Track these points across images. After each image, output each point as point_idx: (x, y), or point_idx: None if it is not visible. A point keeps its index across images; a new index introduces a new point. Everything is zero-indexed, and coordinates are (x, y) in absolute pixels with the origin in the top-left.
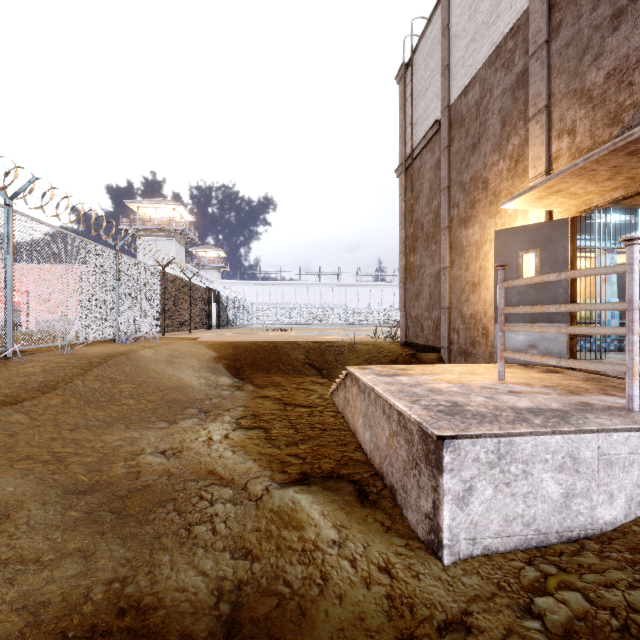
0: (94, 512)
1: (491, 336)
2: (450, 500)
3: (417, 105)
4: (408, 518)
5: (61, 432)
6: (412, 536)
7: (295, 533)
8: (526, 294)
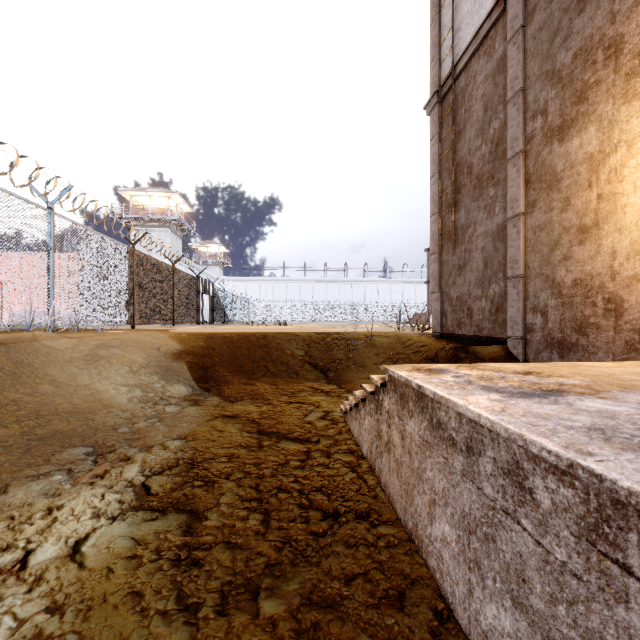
0: None
1: (631, 312)
2: None
3: (461, 2)
4: None
5: None
6: None
7: None
8: None
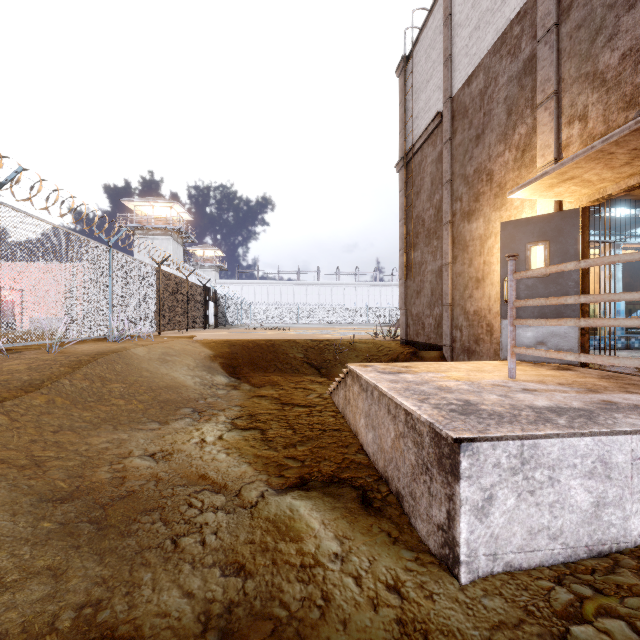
0: (70, 523)
1: (496, 333)
2: (468, 511)
3: (418, 98)
4: (417, 528)
5: (43, 434)
6: (422, 549)
7: (293, 545)
8: (535, 288)
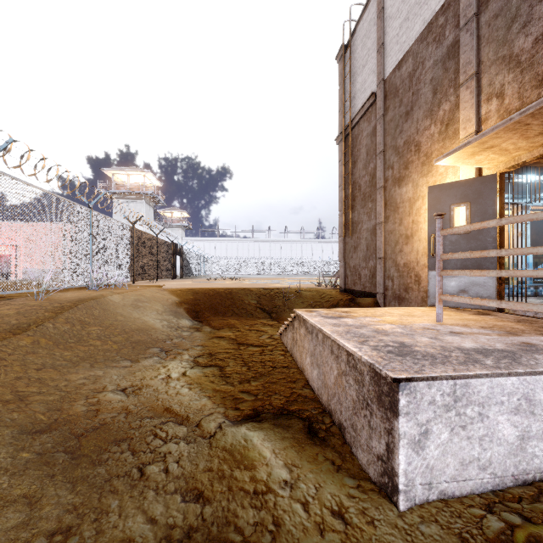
0: (47, 453)
1: (423, 282)
2: (406, 444)
3: (355, 81)
4: (358, 457)
5: (27, 371)
6: (363, 476)
7: (247, 473)
8: (457, 244)
